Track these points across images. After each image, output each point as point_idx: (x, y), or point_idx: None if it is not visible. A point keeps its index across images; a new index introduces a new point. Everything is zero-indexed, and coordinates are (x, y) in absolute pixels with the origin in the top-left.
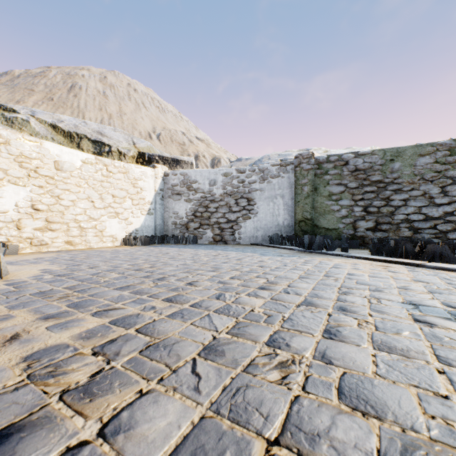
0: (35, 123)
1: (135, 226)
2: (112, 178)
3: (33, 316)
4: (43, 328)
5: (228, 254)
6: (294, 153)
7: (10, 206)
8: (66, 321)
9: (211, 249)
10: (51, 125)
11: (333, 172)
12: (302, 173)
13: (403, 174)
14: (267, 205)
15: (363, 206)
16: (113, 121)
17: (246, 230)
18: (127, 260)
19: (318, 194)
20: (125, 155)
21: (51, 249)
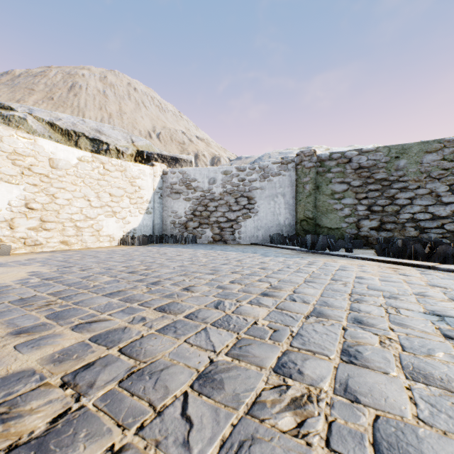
0: (33, 121)
1: (132, 225)
2: (110, 176)
3: (4, 330)
4: (11, 346)
5: (228, 254)
6: (295, 151)
7: (2, 205)
8: (40, 337)
9: (210, 249)
10: (49, 123)
11: (335, 169)
12: (304, 171)
13: (409, 171)
14: (268, 204)
15: (367, 205)
16: (113, 120)
17: (247, 229)
18: (122, 261)
19: (320, 193)
20: (124, 153)
21: (46, 249)
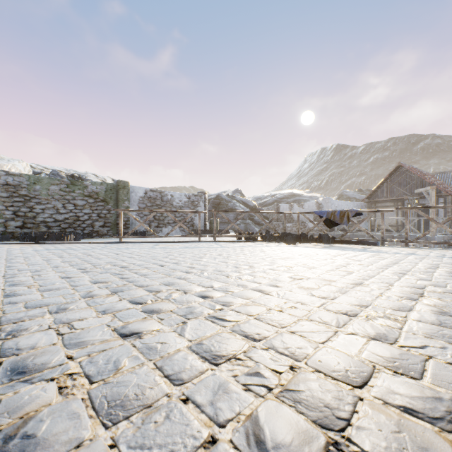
0: None
1: None
2: None
3: None
4: None
5: None
6: None
7: None
8: None
9: None
10: None
11: None
12: None
13: (42, 193)
14: None
15: (14, 211)
16: None
17: None
18: None
19: None
20: None
21: None
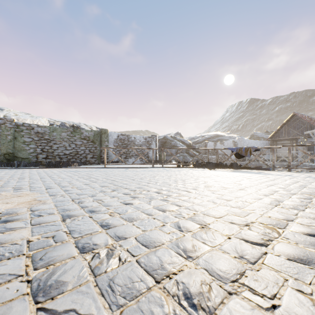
0: None
1: None
2: None
3: None
4: None
5: None
6: None
7: None
8: None
9: None
10: None
11: (26, 131)
12: (7, 128)
13: (57, 137)
14: None
15: (41, 148)
16: None
17: None
18: None
19: (17, 141)
20: None
21: None
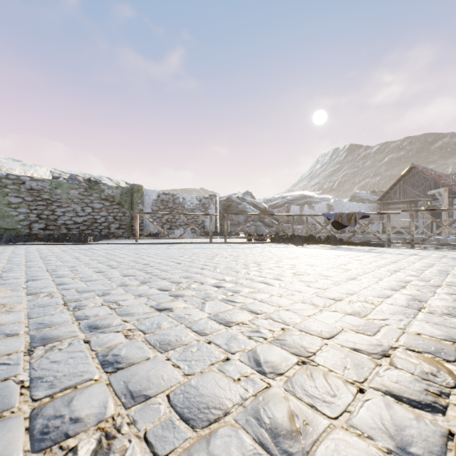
0: None
1: None
2: None
3: None
4: None
5: None
6: None
7: None
8: None
9: None
10: None
11: (12, 187)
12: None
13: (63, 197)
14: None
15: (38, 214)
16: None
17: None
18: None
19: None
20: None
21: None
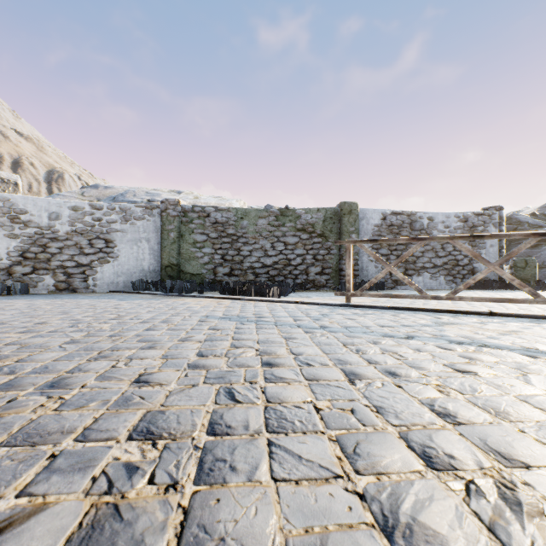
0: None
1: None
2: None
3: None
4: None
5: (79, 301)
6: (164, 194)
7: None
8: None
9: (54, 299)
10: None
11: (197, 221)
12: (169, 219)
13: (249, 230)
14: (131, 248)
15: (222, 255)
16: None
17: (104, 276)
18: None
19: (184, 241)
20: None
21: None
